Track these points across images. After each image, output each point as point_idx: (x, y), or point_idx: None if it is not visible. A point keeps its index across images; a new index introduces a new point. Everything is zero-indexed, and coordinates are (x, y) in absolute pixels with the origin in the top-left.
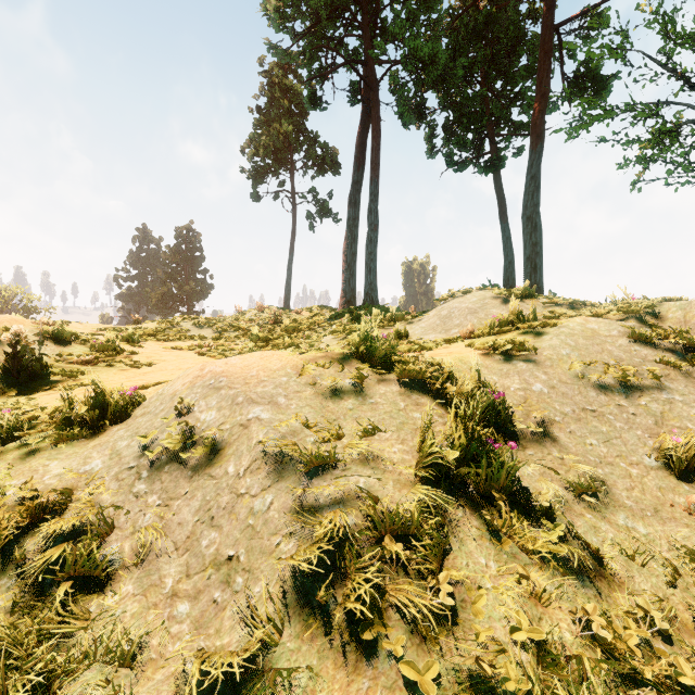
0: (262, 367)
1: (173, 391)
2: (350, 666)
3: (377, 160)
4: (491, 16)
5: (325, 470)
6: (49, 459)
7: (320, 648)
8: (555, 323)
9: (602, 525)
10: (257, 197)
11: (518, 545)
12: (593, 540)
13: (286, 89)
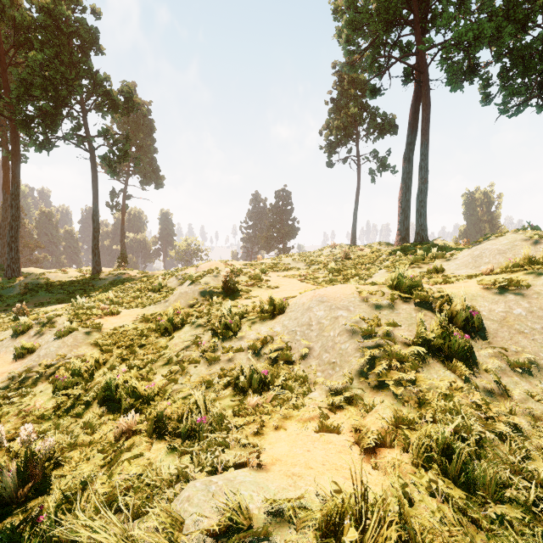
0: (342, 293)
1: (302, 302)
2: (375, 391)
3: (426, 127)
4: None
5: (370, 337)
6: (260, 326)
7: (365, 386)
8: None
9: (523, 383)
10: (331, 164)
11: (457, 376)
12: (510, 386)
13: (352, 81)
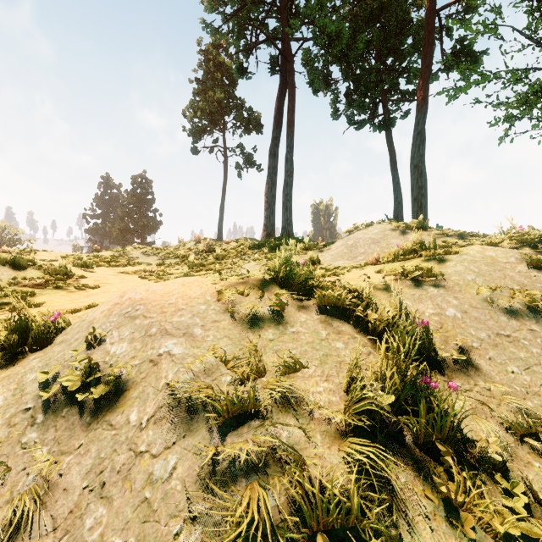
0: (181, 294)
1: (91, 318)
2: None
3: (292, 118)
4: (384, 3)
5: (241, 421)
6: None
7: None
8: (457, 250)
9: None
10: (196, 150)
11: (480, 525)
12: None
13: (219, 64)
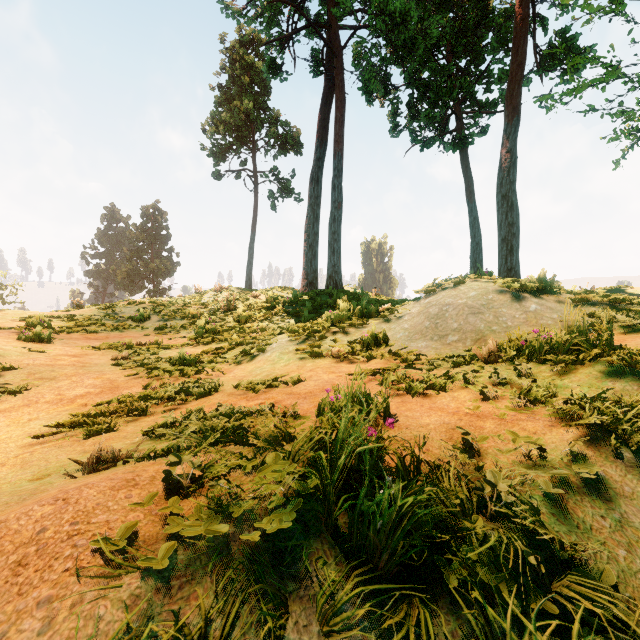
0: None
1: None
2: None
3: (341, 132)
4: None
5: None
6: None
7: None
8: None
9: None
10: (219, 175)
11: None
12: None
13: (247, 66)
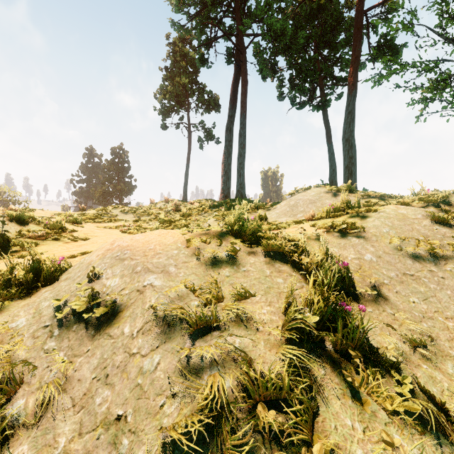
0: (158, 242)
1: (89, 261)
2: None
3: (245, 100)
4: (321, 5)
5: (206, 332)
6: None
7: None
8: (375, 209)
9: (436, 374)
10: (165, 126)
11: (376, 402)
12: (433, 390)
13: (184, 55)
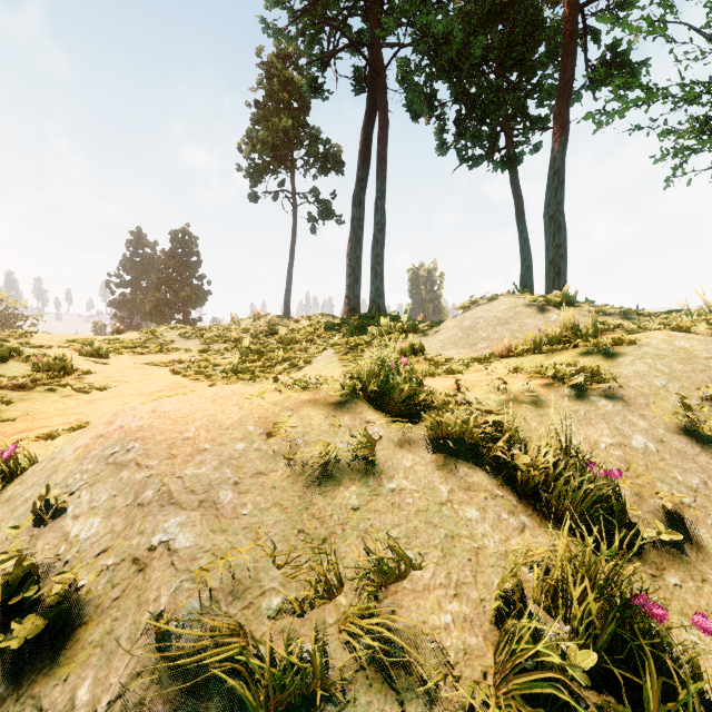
0: (207, 420)
1: (58, 460)
2: None
3: (384, 152)
4: None
5: None
6: None
7: None
8: (632, 339)
9: None
10: (255, 197)
11: None
12: None
13: (285, 81)
